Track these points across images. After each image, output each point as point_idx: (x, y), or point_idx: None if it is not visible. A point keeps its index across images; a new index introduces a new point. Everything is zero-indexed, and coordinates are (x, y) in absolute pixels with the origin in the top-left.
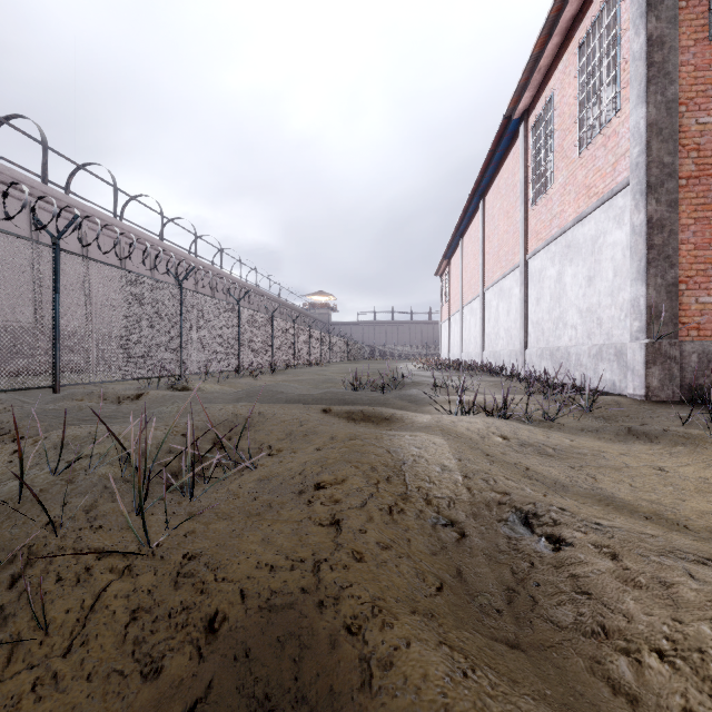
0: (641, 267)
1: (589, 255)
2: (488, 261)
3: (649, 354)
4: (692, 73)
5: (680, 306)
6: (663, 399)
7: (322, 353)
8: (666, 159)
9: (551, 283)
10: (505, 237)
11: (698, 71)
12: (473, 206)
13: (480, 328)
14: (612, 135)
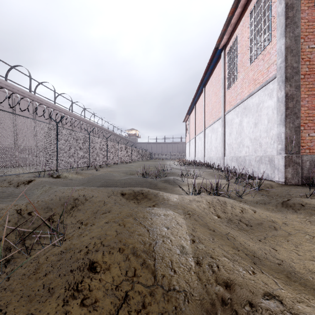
0: (282, 118)
1: (255, 112)
2: (207, 116)
3: (286, 161)
4: (306, 23)
5: (301, 137)
6: (293, 184)
7: (132, 157)
8: (295, 65)
9: (236, 125)
10: (215, 104)
11: (309, 22)
12: (200, 90)
13: (203, 146)
14: (267, 54)
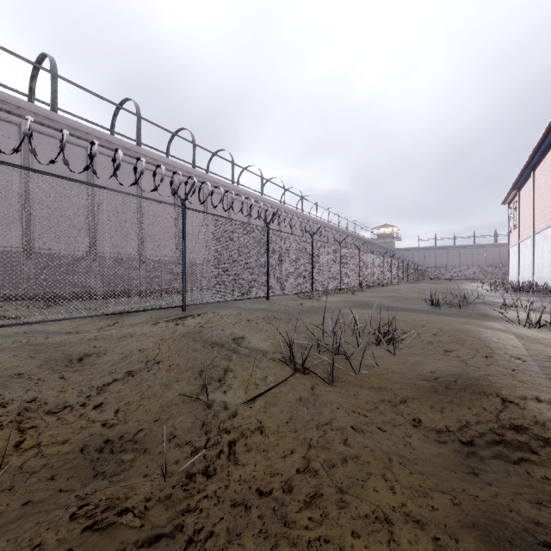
0: None
1: None
2: None
3: None
4: None
5: None
6: None
7: (391, 275)
8: None
9: None
10: None
11: None
12: (546, 143)
13: None
14: None
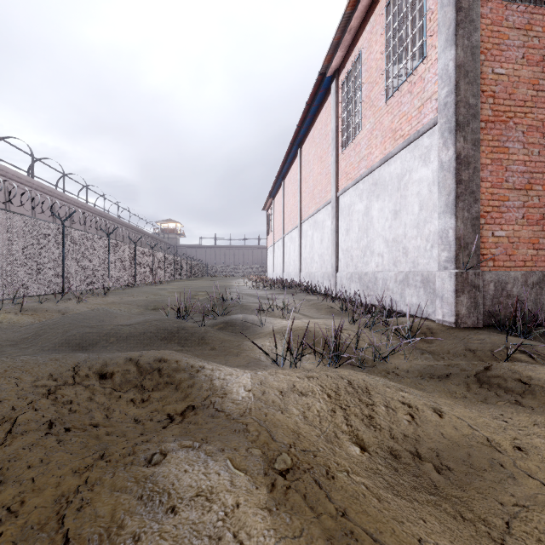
0: (450, 201)
1: (395, 191)
2: (305, 199)
3: (458, 283)
4: (489, 26)
5: (480, 238)
6: (470, 326)
7: (165, 272)
8: (472, 101)
9: (359, 216)
10: (319, 178)
11: (493, 25)
12: (292, 153)
13: (298, 253)
14: (418, 81)
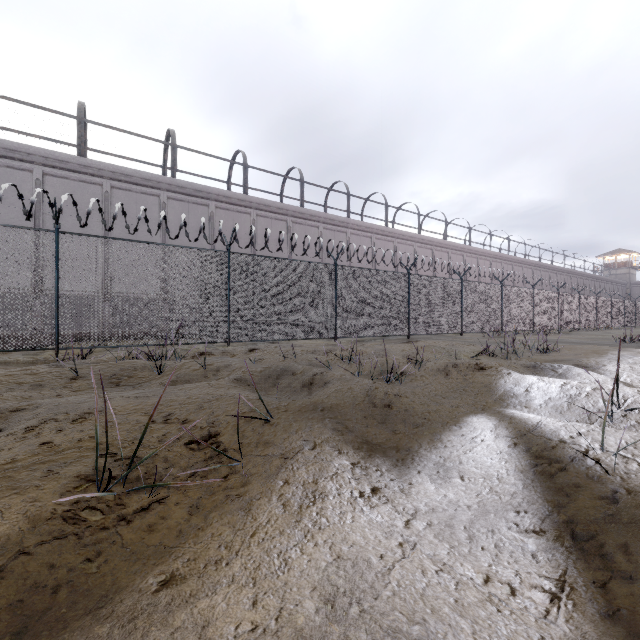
0: None
1: None
2: None
3: None
4: None
5: None
6: None
7: (612, 318)
8: None
9: None
10: None
11: None
12: None
13: None
14: None
